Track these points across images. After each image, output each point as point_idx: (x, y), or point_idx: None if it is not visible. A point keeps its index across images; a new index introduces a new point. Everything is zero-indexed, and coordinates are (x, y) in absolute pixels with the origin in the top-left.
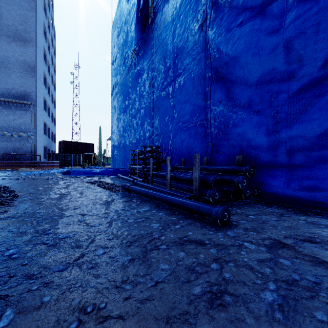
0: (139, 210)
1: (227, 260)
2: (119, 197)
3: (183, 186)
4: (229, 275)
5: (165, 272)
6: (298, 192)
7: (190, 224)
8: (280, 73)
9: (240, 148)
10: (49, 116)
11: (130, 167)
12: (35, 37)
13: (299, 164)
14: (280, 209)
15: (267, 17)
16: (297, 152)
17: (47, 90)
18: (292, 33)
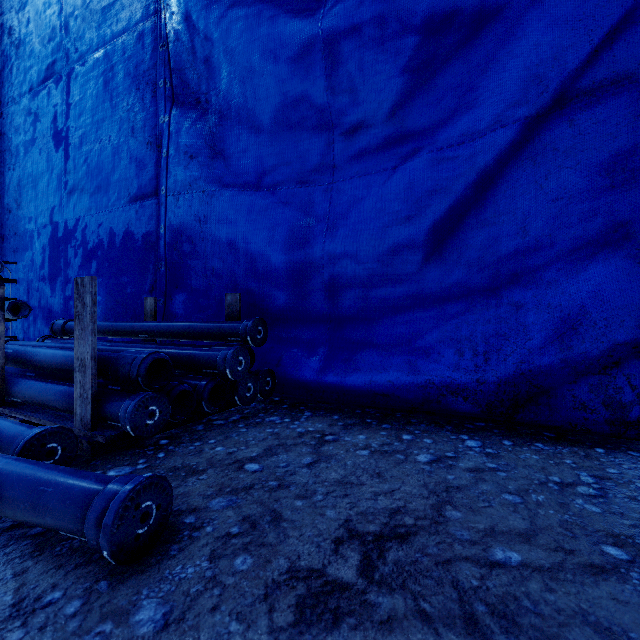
0: None
1: None
2: None
3: (48, 389)
4: None
5: None
6: (350, 376)
7: None
8: (317, 111)
9: (236, 277)
10: None
11: None
12: None
13: (350, 315)
14: (317, 420)
15: None
16: (347, 289)
17: None
18: (340, 22)
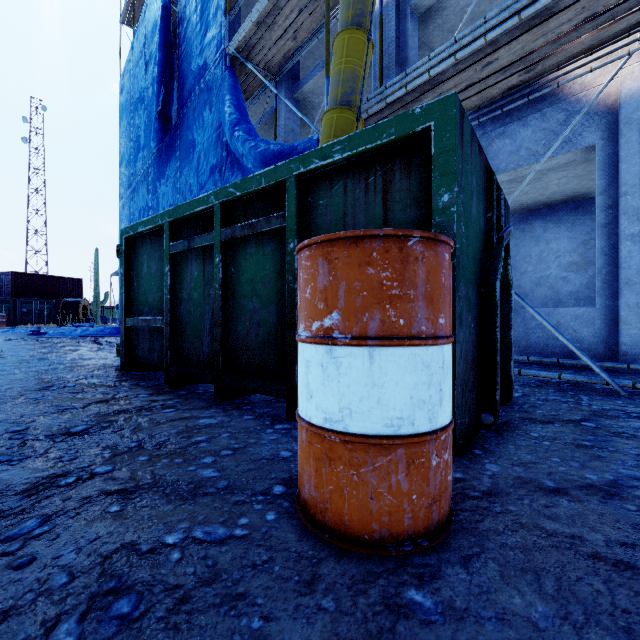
0: None
1: None
2: None
3: None
4: None
5: None
6: None
7: None
8: None
9: None
10: None
11: None
12: None
13: None
14: None
15: None
16: None
17: None
18: None
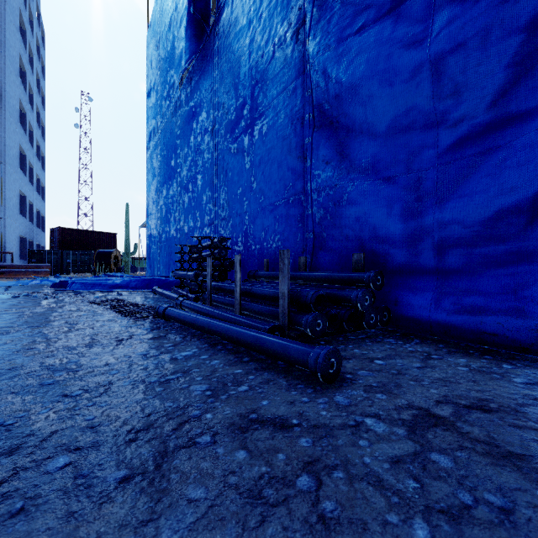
0: (175, 355)
1: (331, 464)
2: (144, 329)
3: (263, 307)
4: (333, 505)
5: (195, 510)
6: (454, 316)
7: (267, 383)
8: (425, 114)
9: (359, 241)
10: (32, 182)
11: (176, 274)
12: (3, 38)
13: (454, 268)
14: (424, 345)
15: (404, 20)
16: (452, 248)
17: (27, 137)
18: (445, 45)
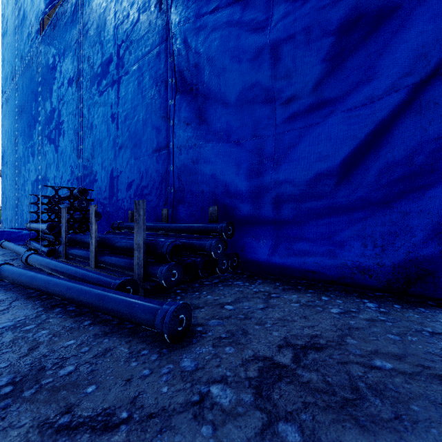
0: None
1: None
2: None
3: (119, 259)
4: None
5: None
6: (287, 258)
7: (104, 354)
8: (266, 91)
9: (214, 196)
10: None
11: (30, 226)
12: None
13: (287, 219)
14: (266, 285)
15: (250, 8)
16: (285, 203)
17: None
18: (280, 34)
